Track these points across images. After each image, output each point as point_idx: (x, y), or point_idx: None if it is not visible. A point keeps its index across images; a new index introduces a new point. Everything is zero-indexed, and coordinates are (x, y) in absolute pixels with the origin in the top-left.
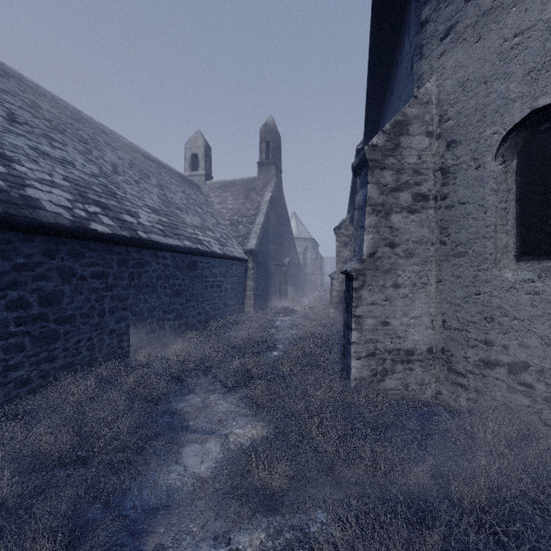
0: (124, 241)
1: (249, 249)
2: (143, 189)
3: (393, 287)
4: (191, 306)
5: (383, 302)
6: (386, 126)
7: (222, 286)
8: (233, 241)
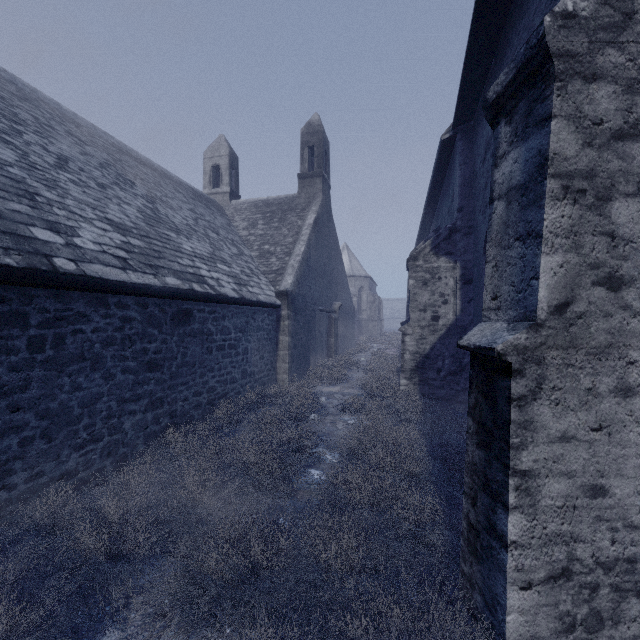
0: (6, 276)
1: (282, 290)
2: (111, 197)
3: (618, 392)
4: (181, 384)
5: (591, 434)
6: None
7: (239, 346)
8: (261, 279)
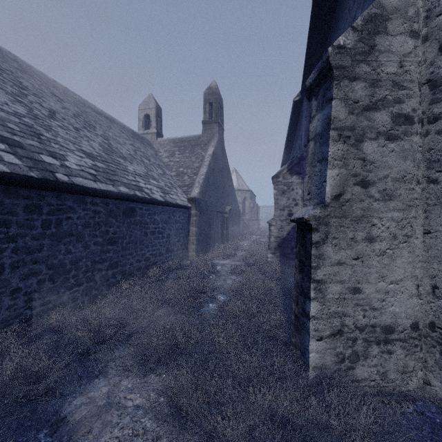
0: (31, 183)
1: (192, 197)
2: (82, 136)
3: (366, 240)
4: (128, 254)
5: (353, 261)
6: (358, 20)
7: (164, 232)
8: (178, 190)
